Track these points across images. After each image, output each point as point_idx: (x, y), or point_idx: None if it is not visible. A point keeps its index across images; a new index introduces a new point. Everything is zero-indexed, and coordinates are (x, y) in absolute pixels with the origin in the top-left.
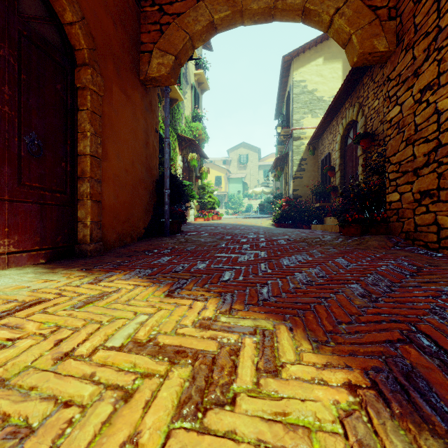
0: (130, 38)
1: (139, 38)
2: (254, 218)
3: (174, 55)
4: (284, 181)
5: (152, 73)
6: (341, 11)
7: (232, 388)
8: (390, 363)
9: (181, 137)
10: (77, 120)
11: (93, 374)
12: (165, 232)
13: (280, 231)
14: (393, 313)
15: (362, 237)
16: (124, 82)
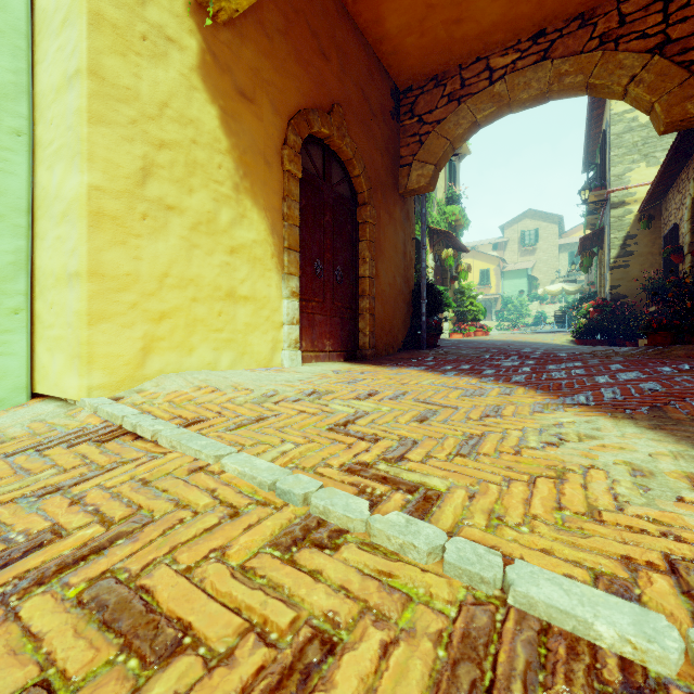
0: (392, 159)
1: (399, 153)
2: (543, 333)
3: (434, 164)
4: (599, 272)
5: (411, 186)
6: (638, 78)
7: (485, 395)
8: (578, 395)
9: (433, 230)
10: (358, 250)
11: (421, 387)
12: (422, 344)
13: (573, 347)
14: (610, 384)
15: (667, 347)
16: (388, 203)
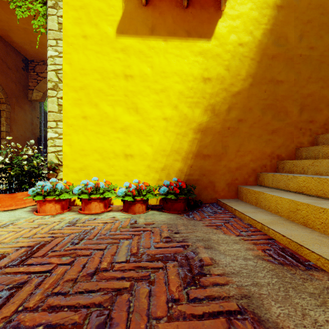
0: (23, 86)
1: (28, 84)
2: None
3: (43, 93)
4: None
5: (33, 98)
6: None
7: None
8: None
9: None
10: (0, 120)
11: None
12: None
13: None
14: None
15: None
16: (20, 103)
